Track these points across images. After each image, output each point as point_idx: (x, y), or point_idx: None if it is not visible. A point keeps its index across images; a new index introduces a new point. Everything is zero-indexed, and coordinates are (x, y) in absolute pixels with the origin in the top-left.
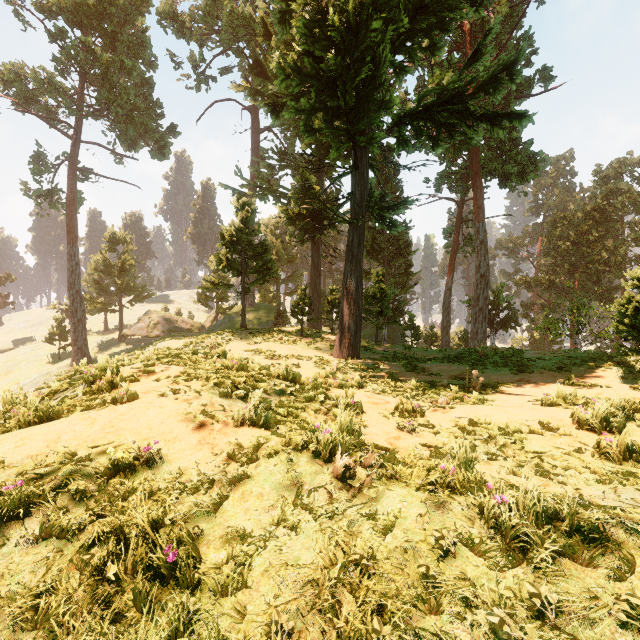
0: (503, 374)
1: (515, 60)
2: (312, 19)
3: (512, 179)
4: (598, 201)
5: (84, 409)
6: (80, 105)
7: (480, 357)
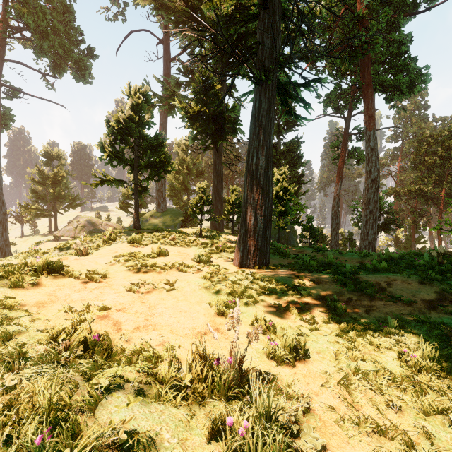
0: None
1: None
2: None
3: (402, 89)
4: None
5: None
6: None
7: (442, 266)
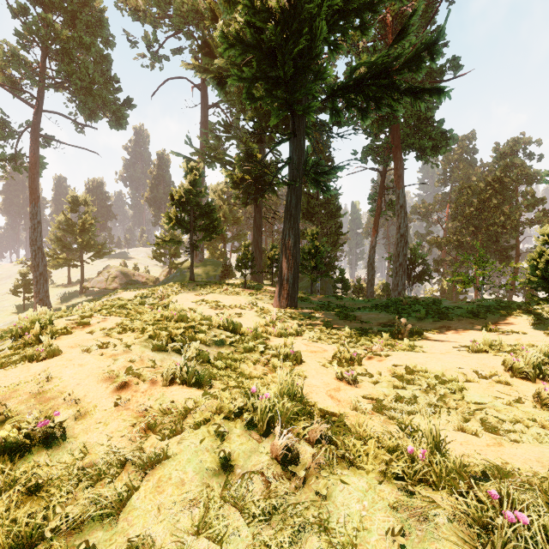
0: (426, 321)
1: (436, 40)
2: None
3: (427, 152)
4: (497, 173)
5: None
6: (41, 77)
7: (404, 306)
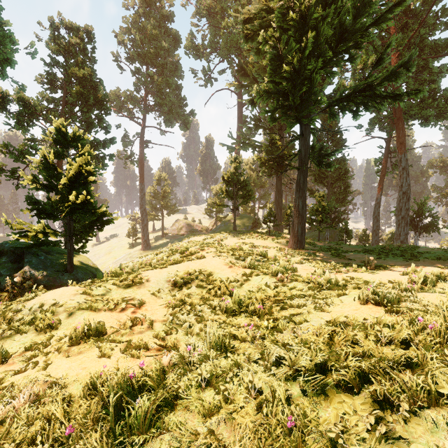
0: (398, 261)
1: (408, 59)
2: (274, 65)
3: (430, 120)
4: None
5: (188, 260)
6: (146, 107)
7: (386, 250)
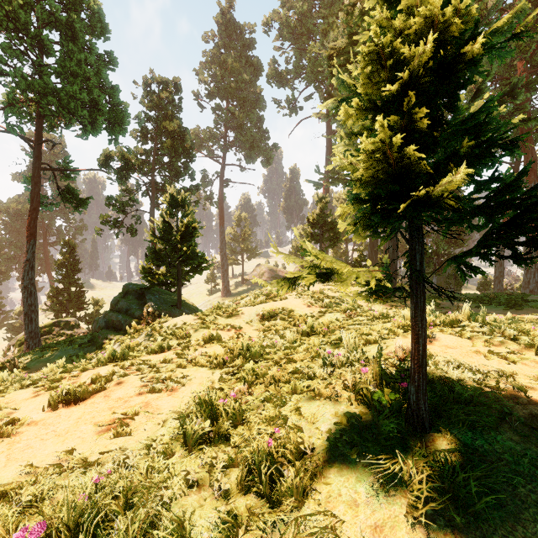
0: (498, 310)
1: (513, 88)
2: None
3: None
4: None
5: (273, 301)
6: (226, 145)
7: (489, 299)
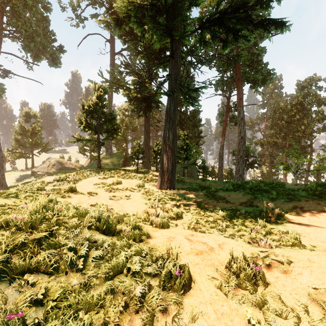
0: (278, 201)
1: None
2: None
3: (258, 83)
4: (299, 99)
5: None
6: None
7: (256, 187)
